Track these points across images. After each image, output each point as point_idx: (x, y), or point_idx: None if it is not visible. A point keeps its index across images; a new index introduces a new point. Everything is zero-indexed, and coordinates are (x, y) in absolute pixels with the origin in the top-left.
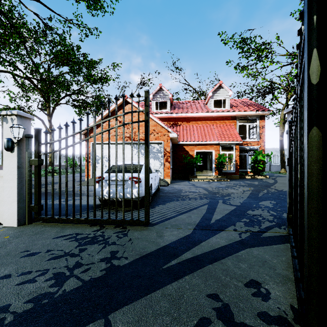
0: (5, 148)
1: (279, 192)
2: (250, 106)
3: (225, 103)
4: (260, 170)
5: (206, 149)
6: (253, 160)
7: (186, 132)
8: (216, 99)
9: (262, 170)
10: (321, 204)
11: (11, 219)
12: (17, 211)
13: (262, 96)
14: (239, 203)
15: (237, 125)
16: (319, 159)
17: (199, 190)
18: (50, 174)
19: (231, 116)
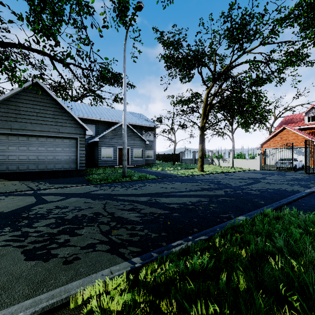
0: (258, 155)
1: None
2: None
3: None
4: None
5: None
6: None
7: None
8: None
9: None
10: (305, 161)
11: (258, 169)
12: (259, 167)
13: None
14: None
15: None
16: (305, 158)
17: None
18: None
19: None
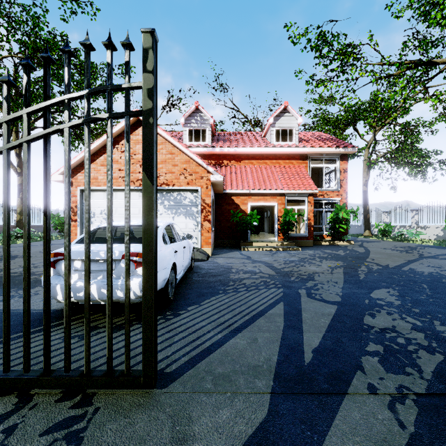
0: None
1: (387, 269)
2: (327, 141)
3: (292, 136)
4: (341, 233)
5: (266, 202)
6: (331, 218)
7: (236, 175)
8: (279, 128)
9: (344, 233)
10: None
11: None
12: None
13: (340, 130)
14: (338, 297)
15: (309, 168)
16: None
17: (259, 269)
18: (17, 241)
19: (301, 154)
